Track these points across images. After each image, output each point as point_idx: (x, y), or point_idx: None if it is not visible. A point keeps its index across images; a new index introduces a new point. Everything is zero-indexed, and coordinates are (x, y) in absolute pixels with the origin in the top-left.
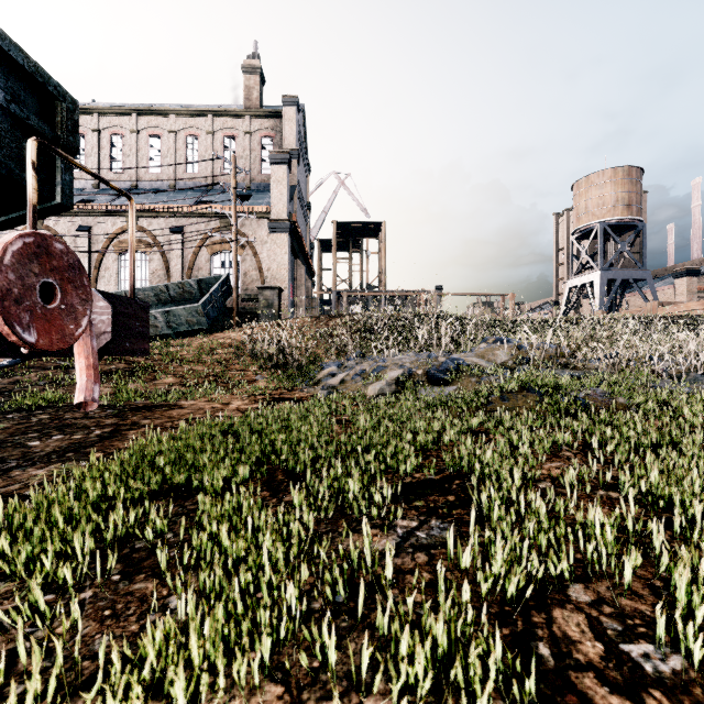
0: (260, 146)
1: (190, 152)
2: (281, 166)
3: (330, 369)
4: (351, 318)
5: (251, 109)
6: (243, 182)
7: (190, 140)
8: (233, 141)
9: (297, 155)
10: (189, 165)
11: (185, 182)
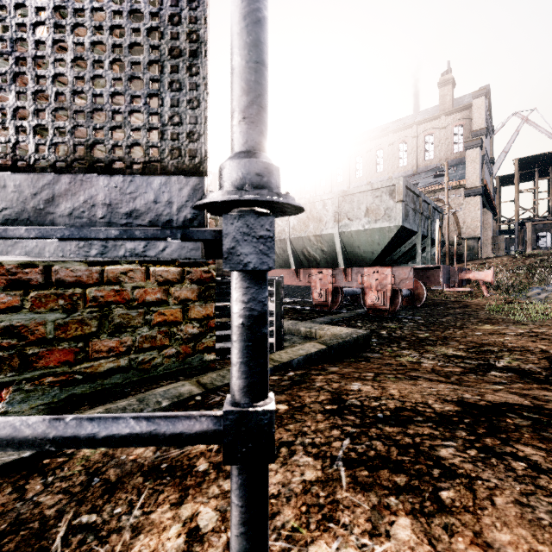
0: (452, 134)
1: (401, 153)
2: (474, 149)
3: (536, 291)
4: (545, 257)
5: (445, 111)
6: (439, 162)
7: (401, 145)
8: (431, 137)
9: (485, 132)
10: (400, 161)
11: (398, 172)
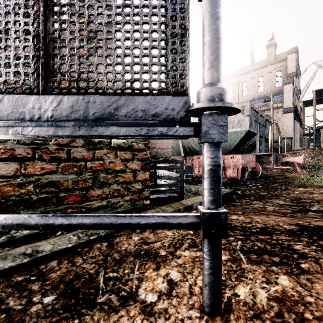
0: (274, 76)
1: (244, 88)
2: (288, 85)
3: None
4: None
5: (270, 62)
6: (266, 93)
7: (244, 83)
8: (262, 78)
9: (295, 74)
10: (243, 93)
11: (241, 99)
